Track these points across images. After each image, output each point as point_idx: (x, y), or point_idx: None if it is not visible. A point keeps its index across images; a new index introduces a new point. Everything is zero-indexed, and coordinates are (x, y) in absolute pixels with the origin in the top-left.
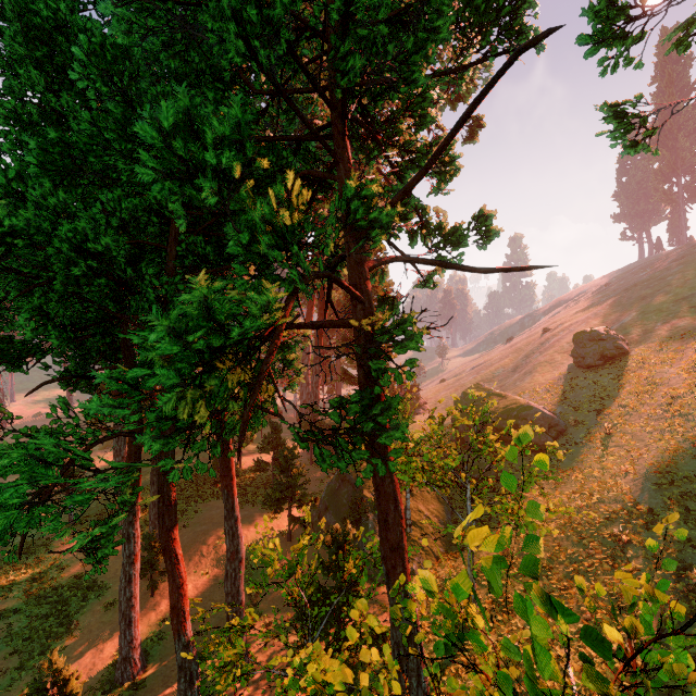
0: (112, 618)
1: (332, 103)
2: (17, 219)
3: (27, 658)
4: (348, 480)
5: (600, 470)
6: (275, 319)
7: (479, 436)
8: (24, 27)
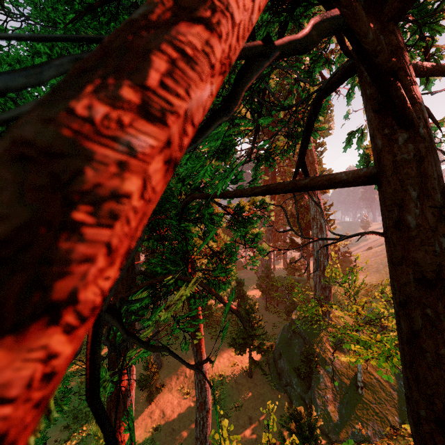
0: None
1: None
2: None
3: (72, 434)
4: (298, 332)
5: None
6: None
7: None
8: None
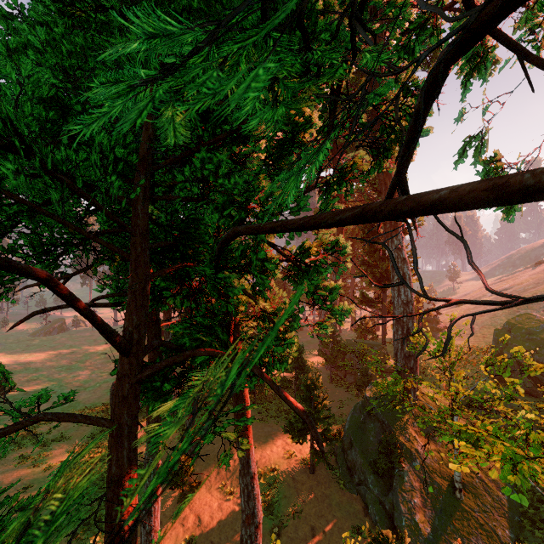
0: None
1: None
2: None
3: None
4: (374, 414)
5: None
6: None
7: None
8: None
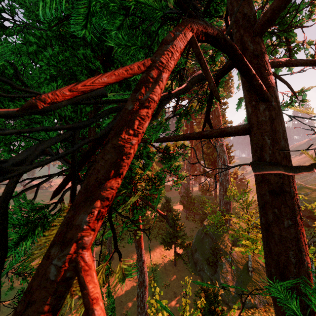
0: None
1: None
2: None
3: None
4: (208, 234)
5: None
6: None
7: None
8: None
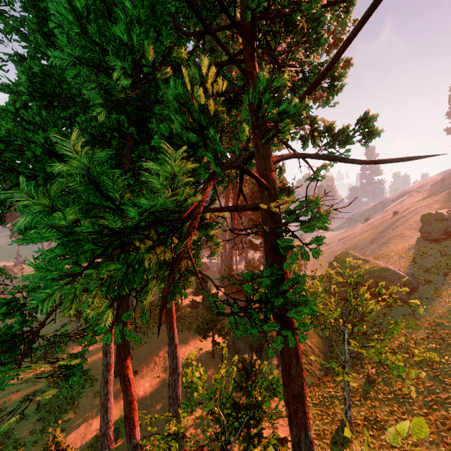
0: (98, 402)
1: (243, 32)
2: (1, 128)
3: (47, 424)
4: None
5: (450, 320)
6: (184, 198)
7: (354, 293)
8: (36, 12)
